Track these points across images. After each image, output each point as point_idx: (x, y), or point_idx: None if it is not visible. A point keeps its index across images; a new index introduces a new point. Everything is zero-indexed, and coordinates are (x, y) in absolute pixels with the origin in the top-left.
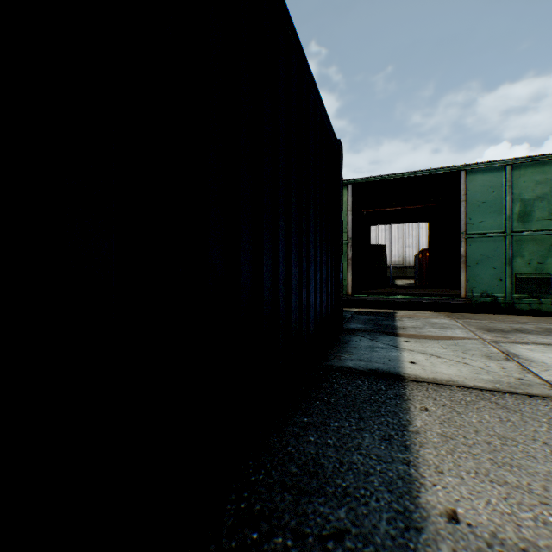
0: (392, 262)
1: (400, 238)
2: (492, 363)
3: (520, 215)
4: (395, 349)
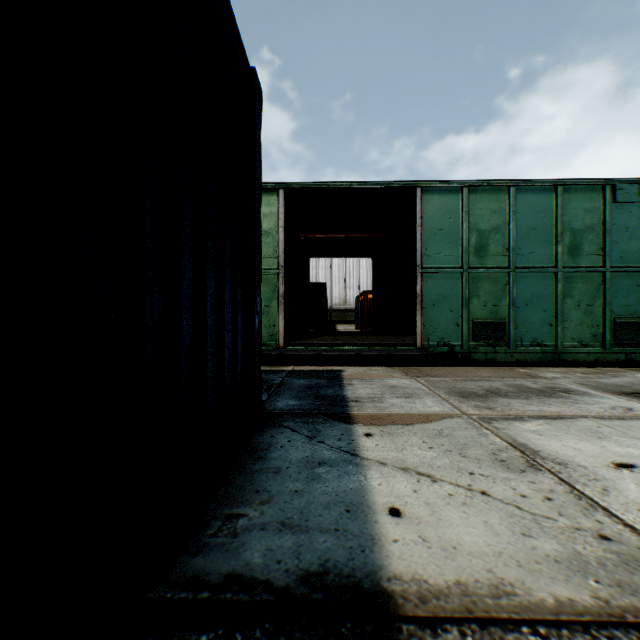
0: (332, 305)
1: (341, 278)
2: (522, 483)
3: (477, 248)
4: (354, 464)
